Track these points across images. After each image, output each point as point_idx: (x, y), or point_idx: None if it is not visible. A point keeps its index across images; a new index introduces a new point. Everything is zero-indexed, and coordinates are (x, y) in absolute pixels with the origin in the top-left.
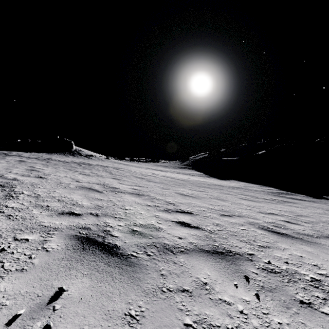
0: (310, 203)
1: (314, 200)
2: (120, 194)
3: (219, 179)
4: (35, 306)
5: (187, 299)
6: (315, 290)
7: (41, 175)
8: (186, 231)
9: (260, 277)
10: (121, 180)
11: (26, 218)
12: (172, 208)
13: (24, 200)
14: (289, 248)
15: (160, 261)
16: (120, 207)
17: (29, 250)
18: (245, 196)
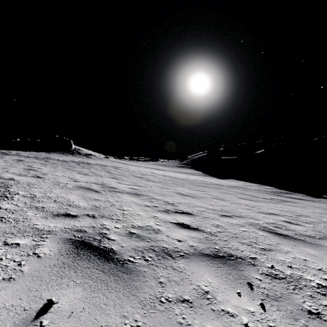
0: (309, 203)
1: (313, 199)
2: (118, 194)
3: (218, 178)
4: (20, 322)
5: (187, 311)
6: (323, 298)
7: (38, 175)
8: (186, 233)
9: (264, 284)
10: (119, 180)
11: (20, 220)
12: (171, 209)
13: (19, 201)
14: (292, 250)
15: (158, 267)
16: (118, 208)
17: (19, 255)
18: (245, 196)
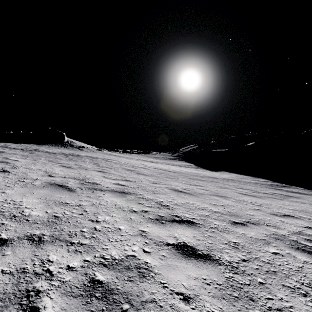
0: None
1: None
2: (98, 193)
3: (210, 170)
4: None
5: None
6: None
7: (6, 168)
8: (194, 271)
9: None
10: (106, 173)
11: None
12: (166, 215)
13: None
14: None
15: None
16: (89, 218)
17: None
18: (244, 190)
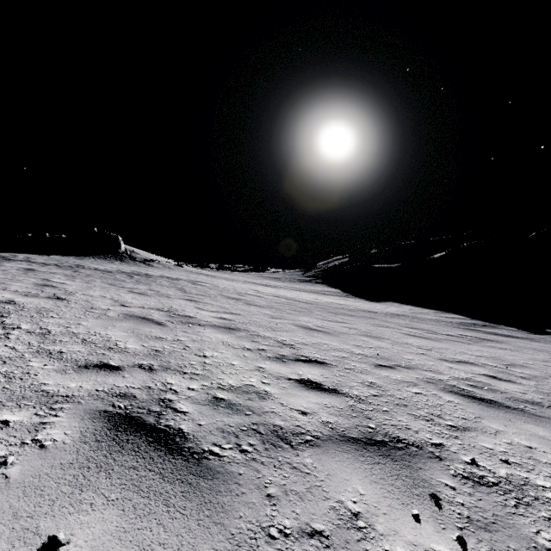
0: (525, 343)
1: (531, 336)
2: (197, 328)
3: (367, 300)
4: None
5: None
6: None
7: (59, 294)
8: (315, 399)
9: (461, 497)
10: (199, 303)
11: (15, 376)
12: (289, 354)
13: (19, 341)
14: (505, 429)
15: (265, 466)
16: (195, 353)
17: (6, 445)
18: (415, 330)
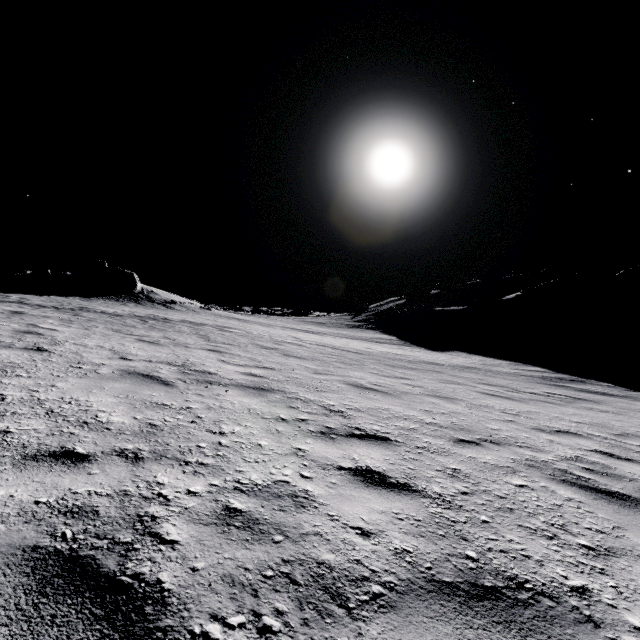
0: (627, 403)
1: (631, 394)
2: (216, 389)
3: (429, 349)
4: None
5: None
6: None
7: (42, 344)
8: (380, 504)
9: None
10: (225, 354)
11: None
12: (339, 427)
13: None
14: None
15: None
16: (208, 429)
17: None
18: (492, 388)
